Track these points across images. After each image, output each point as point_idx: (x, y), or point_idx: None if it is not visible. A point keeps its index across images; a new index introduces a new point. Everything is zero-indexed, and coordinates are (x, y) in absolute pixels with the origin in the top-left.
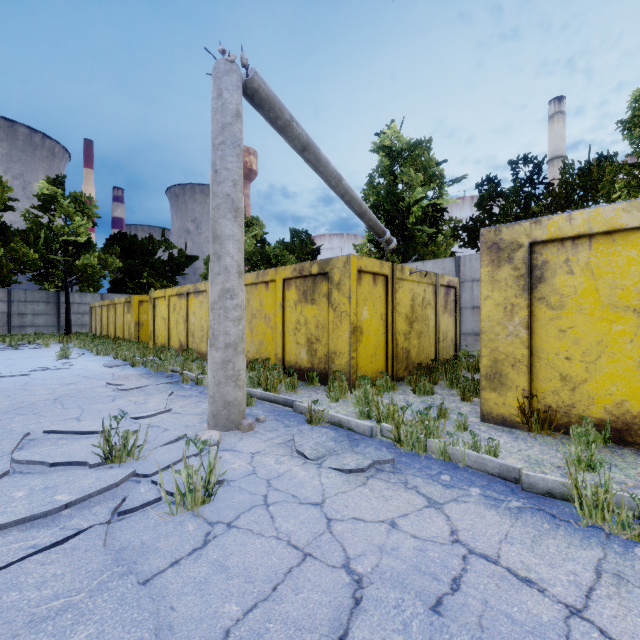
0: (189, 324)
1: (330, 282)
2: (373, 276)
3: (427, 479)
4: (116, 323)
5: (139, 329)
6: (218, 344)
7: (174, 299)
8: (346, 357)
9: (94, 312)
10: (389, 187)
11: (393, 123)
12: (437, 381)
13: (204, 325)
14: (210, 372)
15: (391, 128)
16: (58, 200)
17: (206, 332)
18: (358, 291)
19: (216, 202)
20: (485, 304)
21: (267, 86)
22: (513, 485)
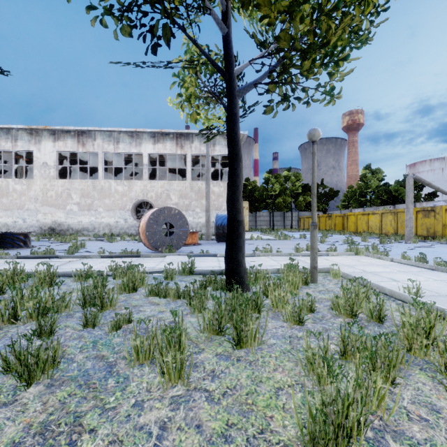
0: (369, 224)
1: (435, 212)
2: None
3: None
4: (320, 224)
5: (335, 226)
6: (408, 227)
7: (360, 216)
8: (440, 232)
9: (302, 220)
10: None
11: None
12: None
13: (377, 224)
14: (406, 232)
15: None
16: (290, 177)
17: (378, 227)
18: (445, 215)
19: (407, 202)
20: None
21: (418, 177)
22: None
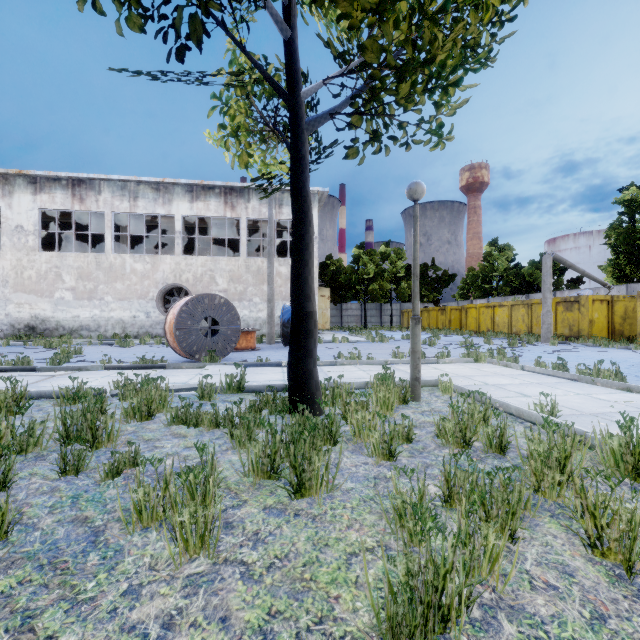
0: (494, 320)
1: (579, 304)
2: (600, 301)
3: (605, 348)
4: (430, 321)
5: (450, 324)
6: (545, 324)
7: (483, 309)
8: (586, 331)
9: (406, 315)
10: (628, 230)
11: (631, 187)
12: (635, 343)
13: (506, 321)
14: (542, 330)
15: (630, 190)
16: (390, 255)
17: (507, 324)
18: (592, 307)
19: (544, 289)
20: (638, 313)
21: (558, 256)
22: (626, 349)
